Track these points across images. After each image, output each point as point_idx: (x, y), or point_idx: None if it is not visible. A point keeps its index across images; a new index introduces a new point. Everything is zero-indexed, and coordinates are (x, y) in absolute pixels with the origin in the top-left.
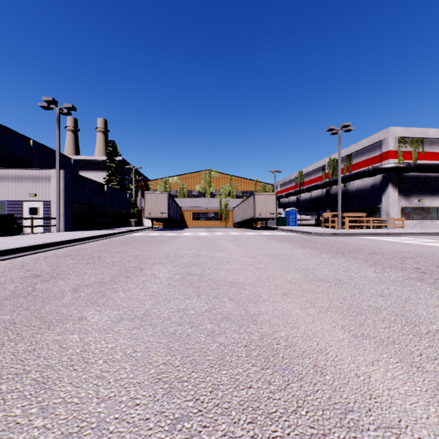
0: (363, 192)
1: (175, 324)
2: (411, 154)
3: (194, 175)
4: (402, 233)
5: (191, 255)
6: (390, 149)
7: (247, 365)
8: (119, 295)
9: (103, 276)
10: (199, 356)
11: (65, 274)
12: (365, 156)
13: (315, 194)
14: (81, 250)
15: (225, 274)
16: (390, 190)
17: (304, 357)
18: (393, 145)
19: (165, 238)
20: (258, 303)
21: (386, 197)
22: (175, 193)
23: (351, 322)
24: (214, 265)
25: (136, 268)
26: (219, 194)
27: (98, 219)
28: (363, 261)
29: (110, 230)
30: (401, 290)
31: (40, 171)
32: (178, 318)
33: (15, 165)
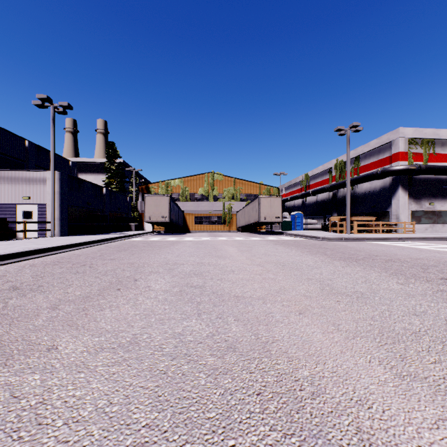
0: (371, 195)
1: (168, 356)
2: (422, 156)
3: (197, 178)
4: (414, 238)
5: (192, 263)
6: (400, 151)
7: (264, 428)
8: (104, 315)
9: (91, 288)
10: (197, 411)
11: (48, 285)
12: (373, 158)
13: (322, 197)
14: (73, 256)
15: (229, 285)
16: (400, 193)
17: (340, 414)
18: (403, 147)
19: (166, 243)
20: (271, 325)
21: (396, 201)
22: (177, 196)
23: (389, 353)
24: (217, 274)
25: (130, 278)
26: (222, 197)
27: (96, 223)
28: (381, 270)
29: (108, 234)
30: (436, 307)
31: (34, 173)
32: (172, 348)
33: (9, 167)
